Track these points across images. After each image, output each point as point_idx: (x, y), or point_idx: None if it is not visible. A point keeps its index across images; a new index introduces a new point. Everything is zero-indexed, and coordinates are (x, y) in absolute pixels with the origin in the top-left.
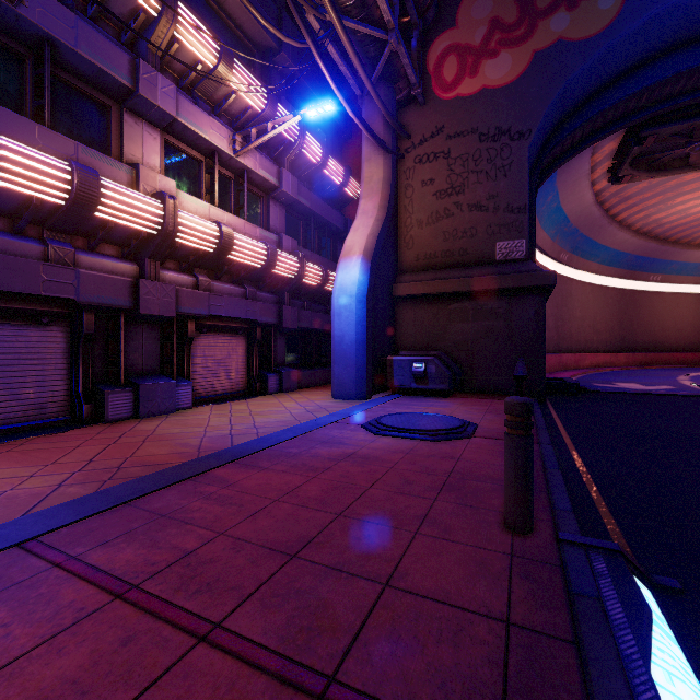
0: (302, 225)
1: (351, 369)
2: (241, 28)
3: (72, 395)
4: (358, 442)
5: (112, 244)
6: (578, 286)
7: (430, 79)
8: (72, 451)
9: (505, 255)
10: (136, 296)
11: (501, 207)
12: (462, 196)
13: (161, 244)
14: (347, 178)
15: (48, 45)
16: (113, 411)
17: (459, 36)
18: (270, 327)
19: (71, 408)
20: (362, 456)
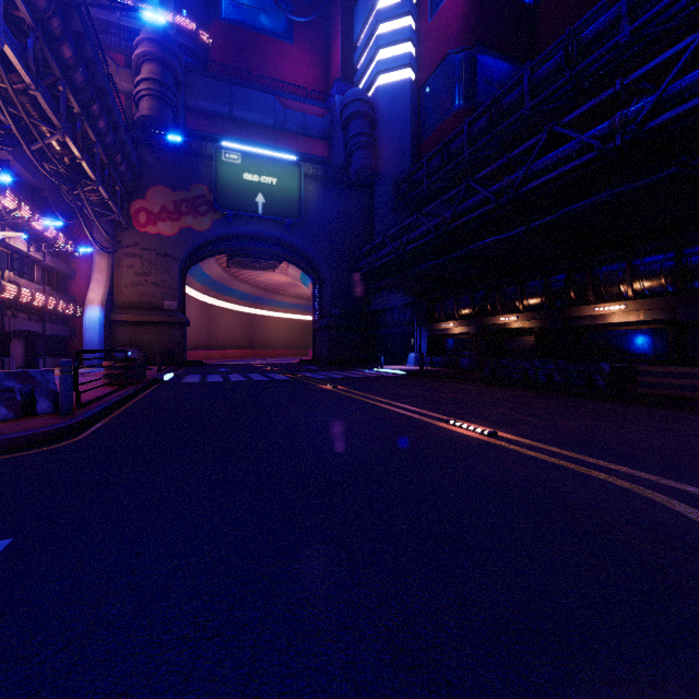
0: (47, 275)
1: (96, 355)
2: (24, 180)
3: None
4: None
5: None
6: (222, 310)
7: (132, 218)
8: None
9: (169, 307)
10: (2, 324)
11: (167, 286)
12: (149, 278)
13: (13, 302)
14: (77, 249)
15: None
16: None
17: (148, 205)
18: (38, 334)
19: None
20: None
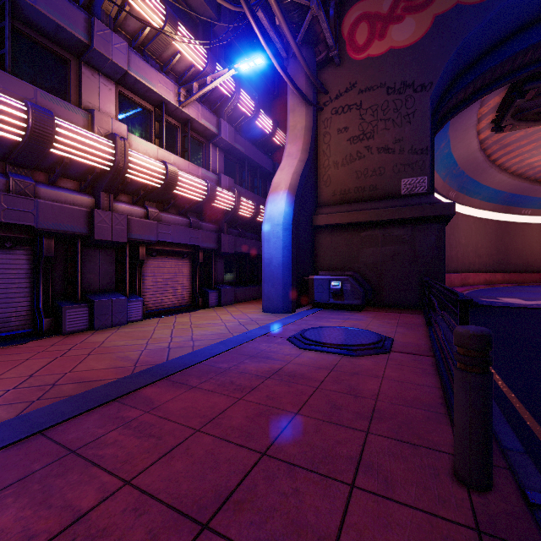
0: (238, 168)
1: (278, 287)
2: (186, 1)
3: (34, 310)
4: (284, 357)
5: (70, 179)
6: (463, 218)
7: (344, 43)
8: (20, 364)
9: (410, 190)
10: (91, 224)
11: (406, 149)
12: (372, 141)
13: (113, 179)
14: (275, 129)
15: (9, 0)
16: (70, 324)
17: (370, 6)
18: (211, 251)
19: (33, 321)
20: (288, 373)
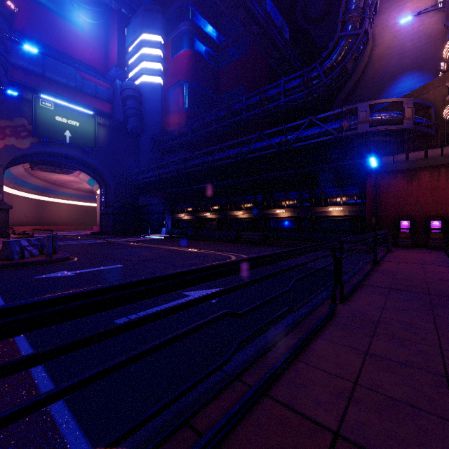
0: None
1: None
2: None
3: None
4: None
5: None
6: (17, 197)
7: None
8: None
9: None
10: None
11: None
12: None
13: None
14: None
15: None
16: None
17: None
18: None
19: None
20: None
